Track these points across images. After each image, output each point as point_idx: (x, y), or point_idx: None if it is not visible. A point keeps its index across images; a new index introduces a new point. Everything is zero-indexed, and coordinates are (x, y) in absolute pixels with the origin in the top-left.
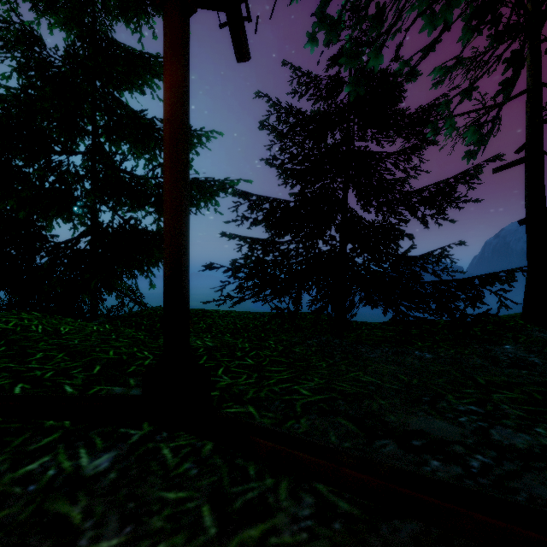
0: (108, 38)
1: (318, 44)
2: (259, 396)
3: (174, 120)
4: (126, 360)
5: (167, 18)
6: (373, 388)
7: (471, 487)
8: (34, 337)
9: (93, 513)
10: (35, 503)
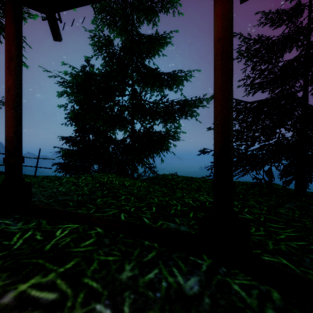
0: (138, 33)
1: None
2: (281, 249)
3: (224, 38)
4: (166, 205)
5: None
6: None
7: None
8: (116, 186)
9: None
10: (166, 311)
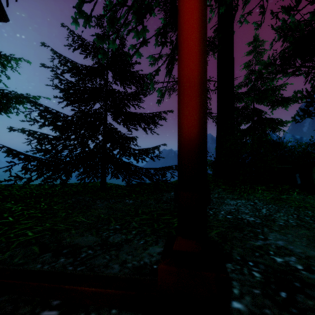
0: None
1: (78, 25)
2: None
3: None
4: None
5: None
6: (77, 224)
7: (45, 269)
8: None
9: None
10: None
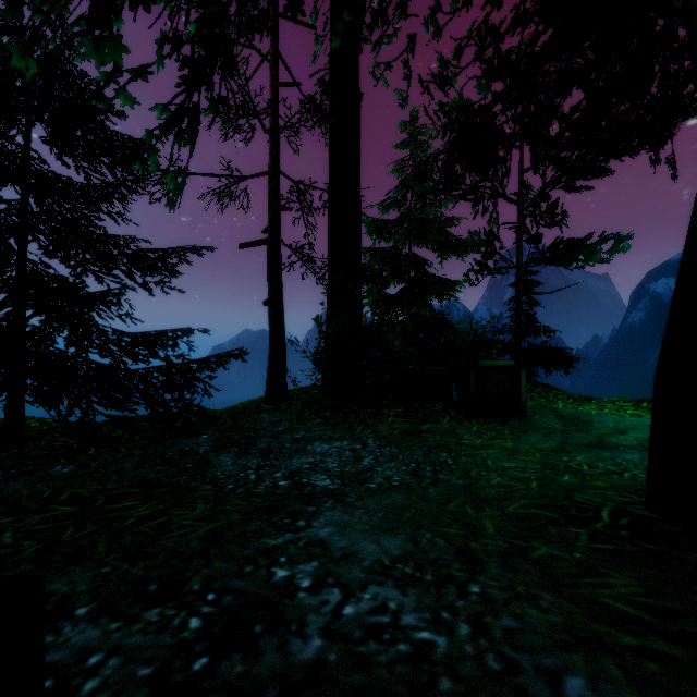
0: None
1: None
2: None
3: None
4: None
5: None
6: None
7: None
8: None
9: None
10: None
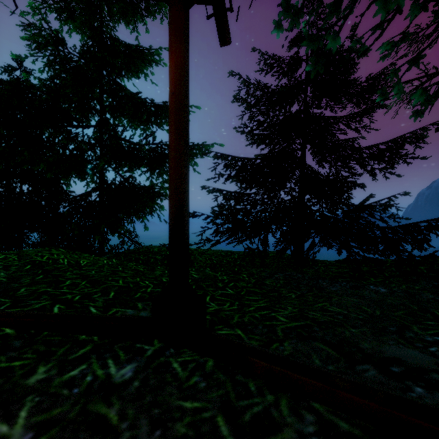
0: (112, 37)
1: (283, 29)
2: (243, 320)
3: (178, 93)
4: (132, 287)
5: (172, 10)
6: (341, 317)
7: None
8: (62, 268)
9: (126, 415)
10: (80, 404)
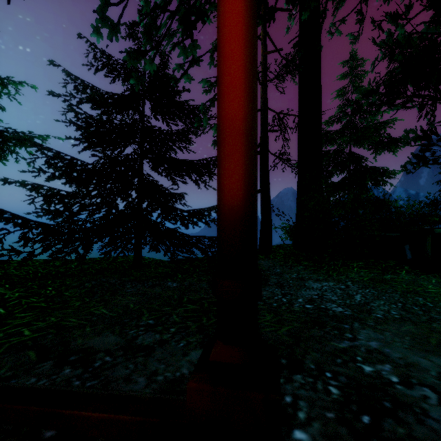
0: None
1: (101, 37)
2: None
3: None
4: None
5: None
6: (95, 318)
7: (38, 386)
8: None
9: None
10: None
